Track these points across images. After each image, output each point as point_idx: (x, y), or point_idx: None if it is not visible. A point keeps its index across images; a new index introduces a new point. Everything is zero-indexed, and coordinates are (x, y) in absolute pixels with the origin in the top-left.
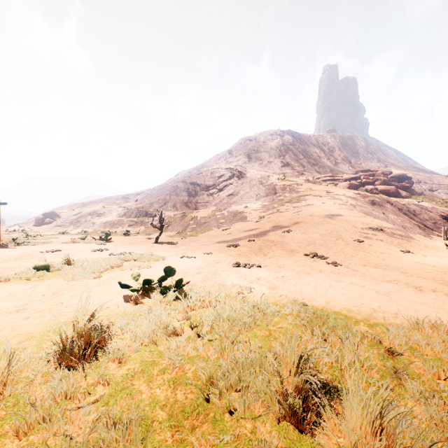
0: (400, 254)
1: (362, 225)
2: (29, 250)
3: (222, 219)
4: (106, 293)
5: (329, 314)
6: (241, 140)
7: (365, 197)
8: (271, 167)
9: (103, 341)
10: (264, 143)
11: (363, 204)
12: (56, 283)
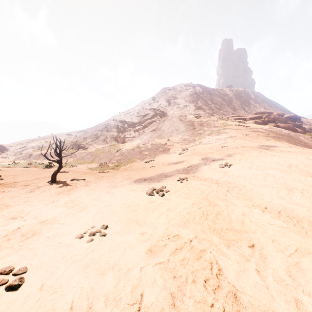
0: None
1: None
2: None
3: (146, 151)
4: None
5: None
6: (162, 89)
7: (280, 130)
8: (187, 110)
9: None
10: (181, 91)
11: (283, 136)
12: None
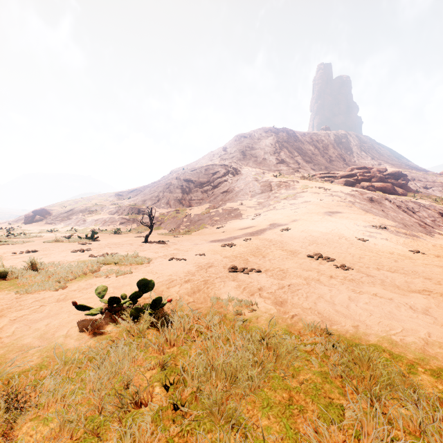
0: (410, 255)
1: (364, 223)
2: (2, 251)
3: (217, 216)
4: (61, 314)
5: (373, 356)
6: (235, 137)
7: (363, 193)
8: (266, 164)
9: (5, 428)
10: (259, 140)
11: (362, 201)
12: (2, 298)
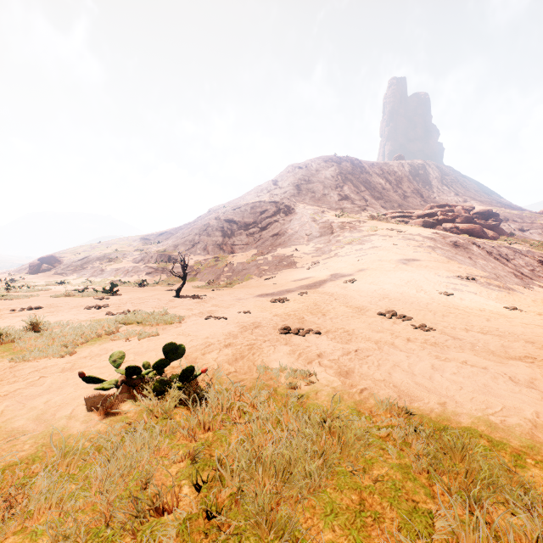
0: (505, 312)
1: (447, 273)
2: None
3: (266, 265)
4: (65, 388)
5: (468, 444)
6: (288, 168)
7: (446, 237)
8: (326, 201)
9: None
10: (318, 171)
11: (444, 246)
12: None
